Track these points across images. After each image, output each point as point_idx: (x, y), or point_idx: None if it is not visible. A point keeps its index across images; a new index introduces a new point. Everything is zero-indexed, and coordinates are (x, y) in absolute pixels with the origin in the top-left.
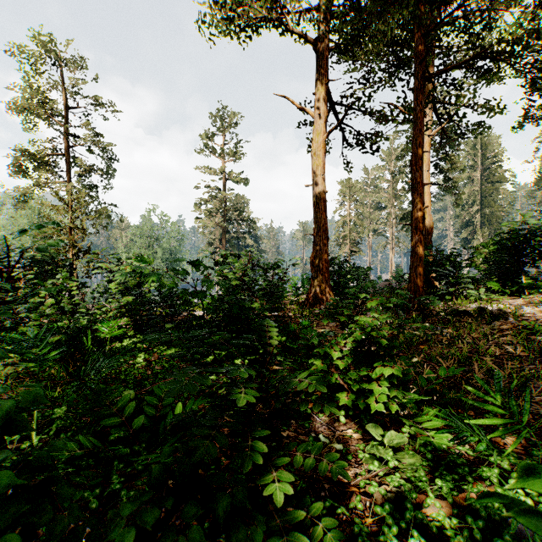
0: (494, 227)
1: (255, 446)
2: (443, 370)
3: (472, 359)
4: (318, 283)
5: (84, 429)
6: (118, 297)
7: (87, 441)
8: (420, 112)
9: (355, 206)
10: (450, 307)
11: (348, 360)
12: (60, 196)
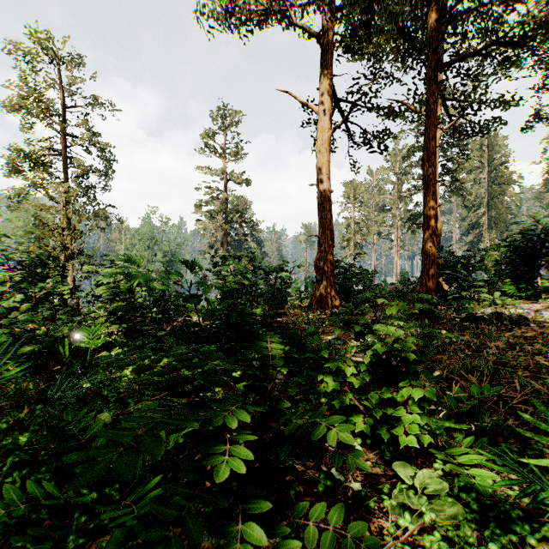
0: (501, 229)
1: (249, 534)
2: (475, 388)
3: (500, 372)
4: (323, 286)
5: (43, 466)
6: (114, 301)
7: (38, 489)
8: (433, 104)
9: (359, 208)
10: (463, 312)
11: (366, 379)
12: (51, 195)
